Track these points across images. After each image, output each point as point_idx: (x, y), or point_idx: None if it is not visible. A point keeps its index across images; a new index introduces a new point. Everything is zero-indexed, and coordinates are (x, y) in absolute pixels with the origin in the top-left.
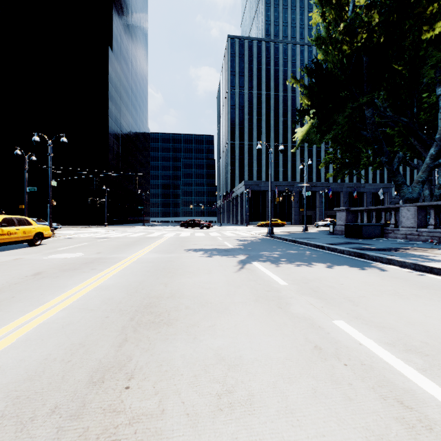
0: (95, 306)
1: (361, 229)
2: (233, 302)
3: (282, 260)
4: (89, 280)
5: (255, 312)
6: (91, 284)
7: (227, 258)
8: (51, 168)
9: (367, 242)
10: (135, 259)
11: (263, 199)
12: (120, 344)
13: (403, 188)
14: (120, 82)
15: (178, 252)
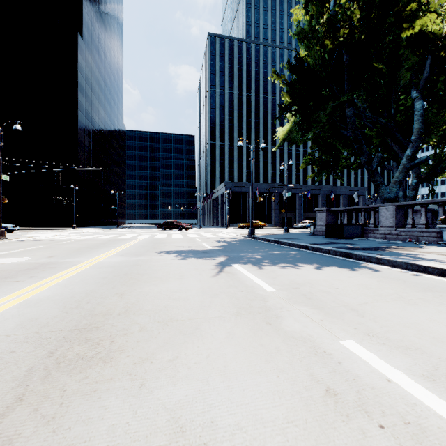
0: (3, 333)
1: (342, 229)
2: (208, 317)
3: (265, 261)
4: (17, 292)
5: (237, 332)
6: (18, 297)
7: (204, 261)
8: (1, 159)
9: (350, 241)
10: (93, 263)
11: (244, 200)
12: (7, 408)
13: (381, 188)
14: (91, 73)
15: (149, 254)
